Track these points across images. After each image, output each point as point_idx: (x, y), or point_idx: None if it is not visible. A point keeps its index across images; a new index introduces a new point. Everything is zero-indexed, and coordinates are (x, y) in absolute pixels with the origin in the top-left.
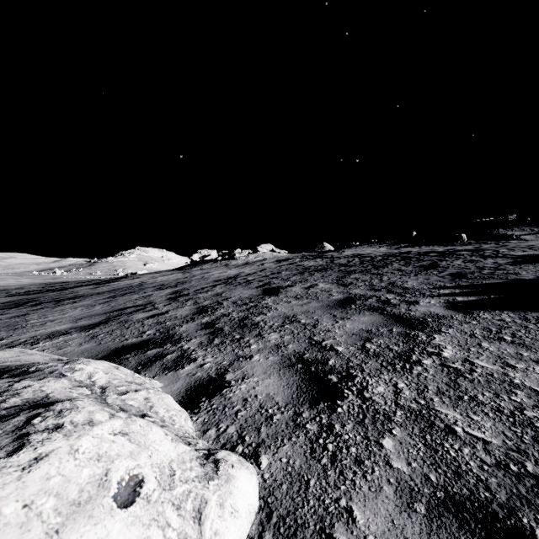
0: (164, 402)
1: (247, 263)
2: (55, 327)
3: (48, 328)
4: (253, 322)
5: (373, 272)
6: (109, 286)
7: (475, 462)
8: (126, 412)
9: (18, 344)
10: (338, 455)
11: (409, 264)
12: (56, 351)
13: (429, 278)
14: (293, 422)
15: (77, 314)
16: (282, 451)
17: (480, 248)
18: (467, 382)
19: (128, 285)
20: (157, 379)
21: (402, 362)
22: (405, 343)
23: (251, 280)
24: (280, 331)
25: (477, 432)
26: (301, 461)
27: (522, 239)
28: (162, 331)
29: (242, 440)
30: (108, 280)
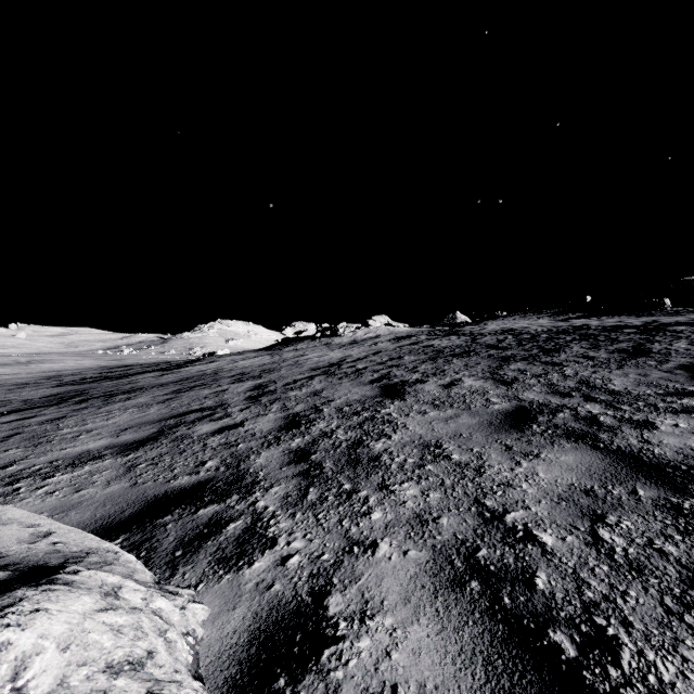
0: None
1: (354, 341)
2: (88, 443)
3: (78, 446)
4: (370, 453)
5: (544, 360)
6: (177, 374)
7: None
8: None
9: (28, 475)
10: None
11: (599, 347)
12: (70, 495)
13: (648, 373)
14: None
15: (125, 420)
16: None
17: None
18: None
19: (200, 372)
20: (200, 592)
21: None
22: (685, 534)
23: (361, 368)
24: (418, 478)
25: None
26: None
27: None
28: (230, 463)
29: None
30: (179, 363)
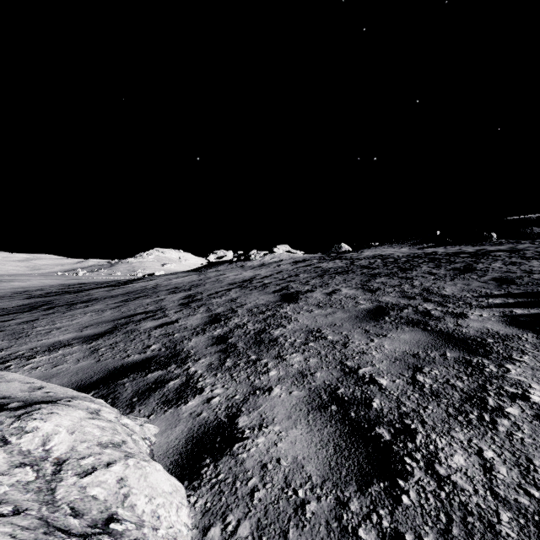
0: (147, 483)
1: (262, 264)
2: (58, 336)
3: (51, 338)
4: (271, 336)
5: (401, 275)
6: (124, 289)
7: None
8: (81, 517)
9: (15, 357)
10: None
11: (440, 267)
12: (50, 369)
13: (470, 283)
14: (337, 521)
15: (85, 321)
16: None
17: (517, 249)
18: None
19: (143, 287)
20: (152, 419)
21: (477, 409)
22: (470, 376)
23: (267, 283)
24: (303, 351)
25: None
26: None
27: None
28: (169, 346)
29: None
30: (125, 281)
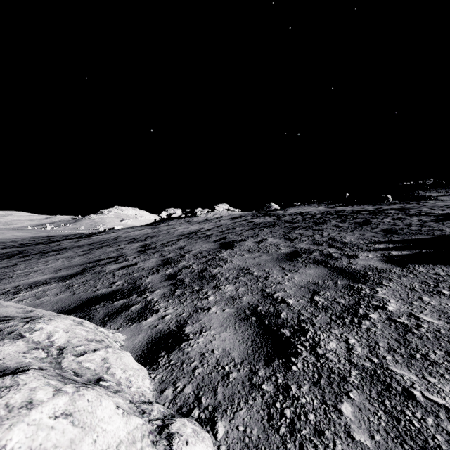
0: (122, 362)
1: (206, 220)
2: (37, 277)
3: (31, 278)
4: (210, 273)
5: (314, 228)
6: (89, 240)
7: (442, 436)
8: (80, 377)
9: (2, 293)
10: (297, 423)
11: (345, 221)
12: (34, 301)
13: (364, 233)
14: (249, 381)
15: (58, 265)
16: (239, 417)
17: (404, 208)
18: (416, 339)
19: (105, 238)
20: (120, 331)
21: (351, 316)
22: (350, 296)
23: (209, 234)
24: (235, 283)
25: (437, 397)
26: (258, 430)
27: (439, 200)
28: (130, 282)
29: (199, 402)
30: (89, 234)
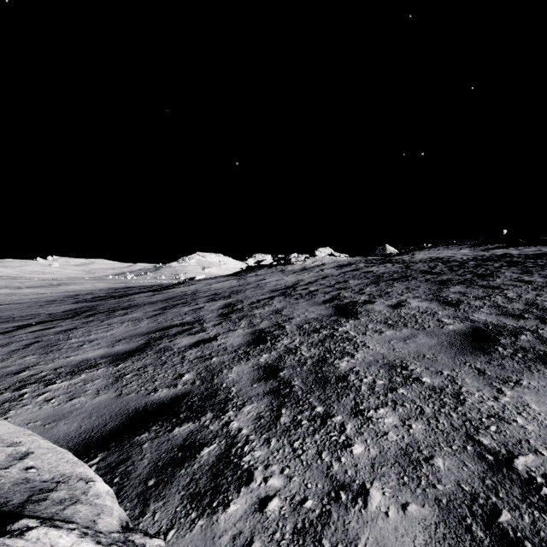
0: None
1: (304, 268)
2: (88, 352)
3: (80, 354)
4: (336, 371)
5: (481, 283)
6: (164, 294)
7: None
8: None
9: (34, 380)
10: None
11: (531, 273)
12: (64, 404)
13: None
14: None
15: (120, 332)
16: None
17: None
18: None
19: (182, 293)
20: (170, 544)
21: None
22: None
23: (314, 290)
24: (394, 404)
25: None
26: None
27: None
28: (205, 377)
29: None
30: (166, 286)
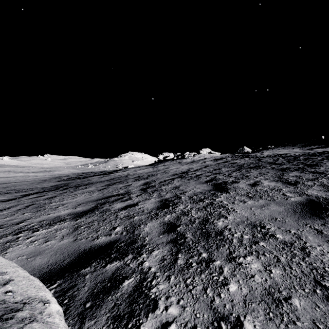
0: None
1: (193, 161)
2: (60, 211)
3: (56, 213)
4: (215, 228)
5: (310, 170)
6: (109, 176)
7: None
8: None
9: (27, 229)
10: None
11: None
12: (41, 244)
13: None
14: None
15: (81, 199)
16: None
17: None
18: None
19: (119, 175)
20: None
21: None
22: None
23: (199, 174)
24: (257, 253)
25: None
26: None
27: None
28: (129, 229)
29: None
30: (110, 171)
